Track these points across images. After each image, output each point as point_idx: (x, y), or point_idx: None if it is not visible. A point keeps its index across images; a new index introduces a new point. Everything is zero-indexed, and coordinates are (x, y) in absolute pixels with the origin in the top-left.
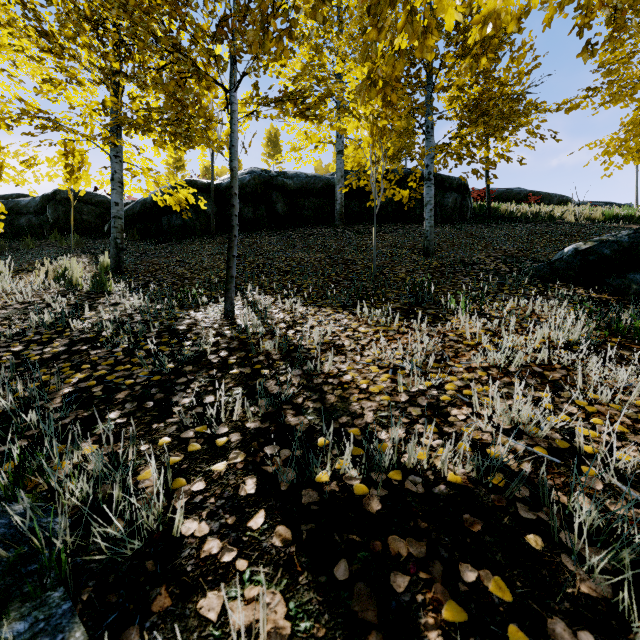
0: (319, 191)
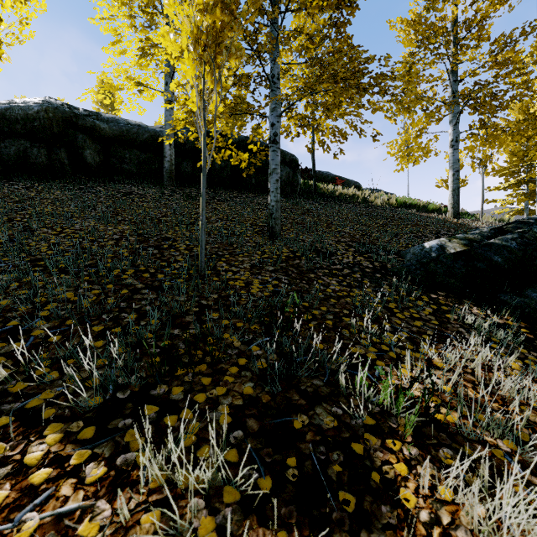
0: (144, 143)
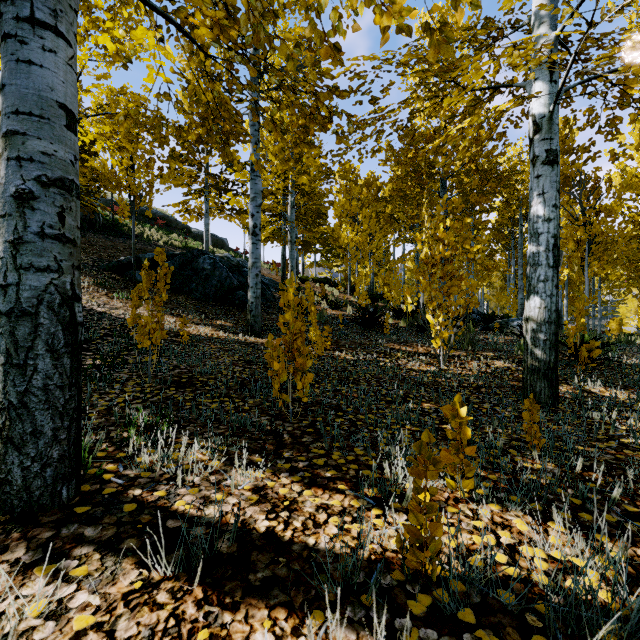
0: None
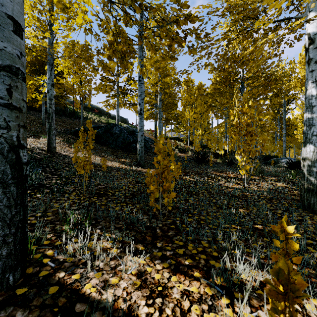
0: None
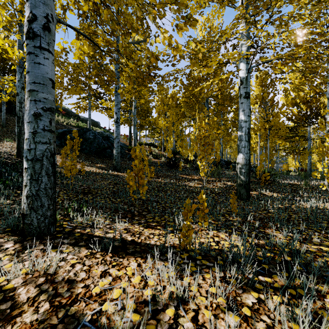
0: None
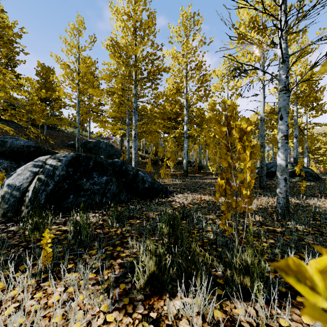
0: None
